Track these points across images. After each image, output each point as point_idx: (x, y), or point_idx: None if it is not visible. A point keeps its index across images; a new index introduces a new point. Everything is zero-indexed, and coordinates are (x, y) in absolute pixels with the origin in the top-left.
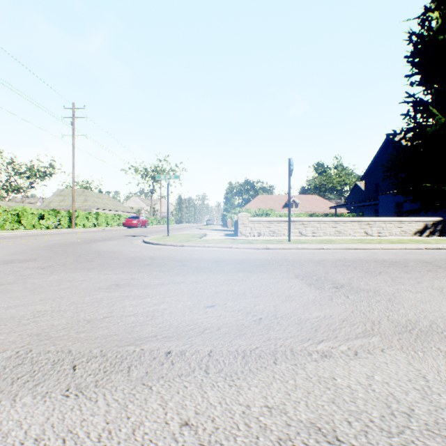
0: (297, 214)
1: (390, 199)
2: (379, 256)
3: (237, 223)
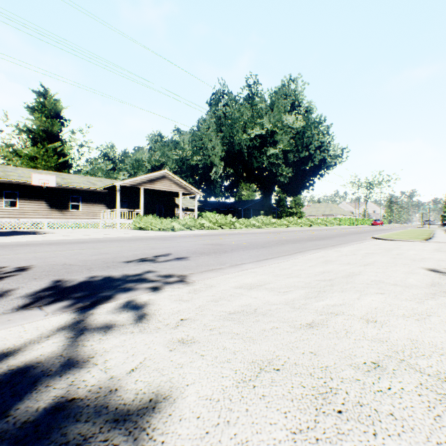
0: None
1: None
2: None
3: None
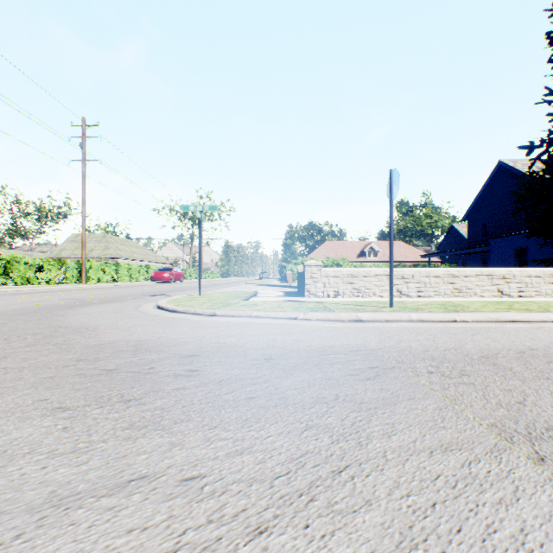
0: (377, 265)
1: (508, 244)
2: None
3: (302, 276)
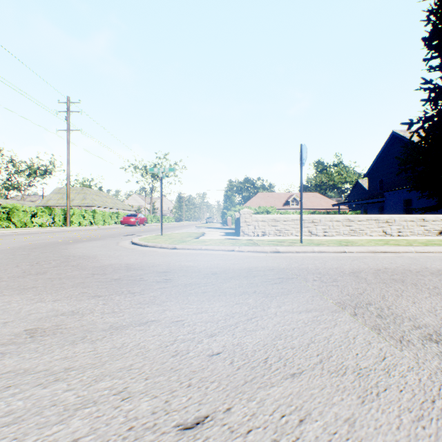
0: (298, 212)
1: (398, 196)
2: (425, 263)
3: (238, 221)
